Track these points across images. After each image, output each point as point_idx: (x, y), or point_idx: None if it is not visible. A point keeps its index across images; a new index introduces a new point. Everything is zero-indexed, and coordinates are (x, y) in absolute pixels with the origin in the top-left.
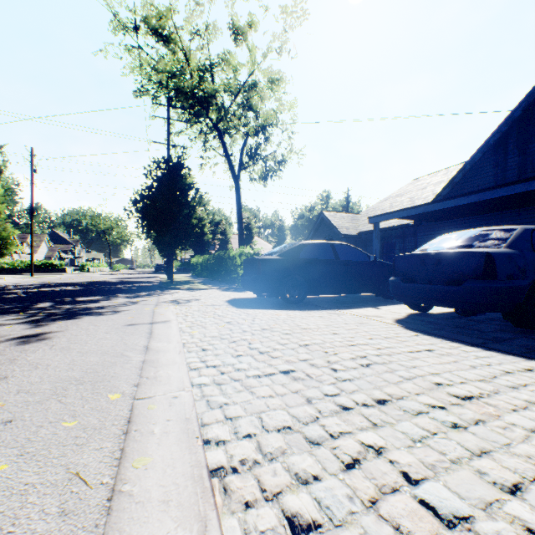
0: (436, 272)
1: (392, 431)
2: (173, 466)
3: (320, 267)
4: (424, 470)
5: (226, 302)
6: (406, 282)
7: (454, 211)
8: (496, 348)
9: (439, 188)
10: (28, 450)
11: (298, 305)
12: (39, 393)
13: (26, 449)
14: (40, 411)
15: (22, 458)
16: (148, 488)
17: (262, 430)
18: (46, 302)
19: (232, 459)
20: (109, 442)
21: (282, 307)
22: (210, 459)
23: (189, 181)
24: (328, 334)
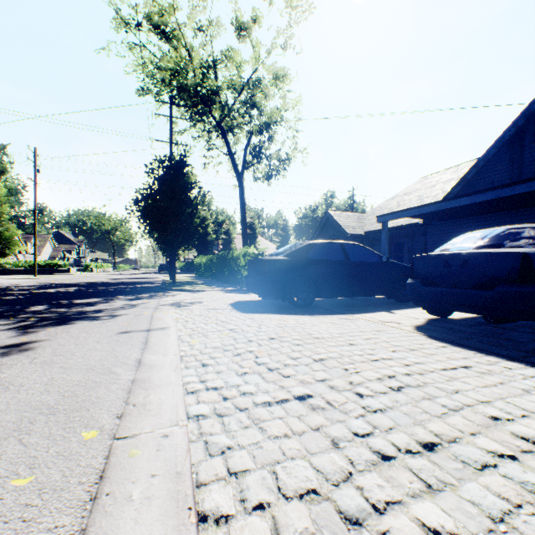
0: (462, 275)
1: (458, 501)
2: None
3: (329, 269)
4: None
5: (229, 305)
6: (426, 285)
7: (467, 210)
8: None
9: (449, 186)
10: None
11: (306, 309)
12: None
13: None
14: None
15: None
16: None
17: (277, 495)
18: (41, 304)
19: None
20: (67, 516)
21: (289, 311)
22: None
23: (191, 180)
24: (345, 345)
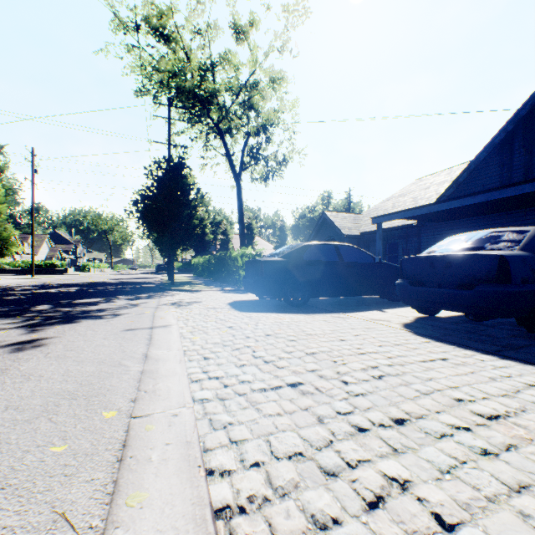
0: (446, 276)
1: (416, 459)
2: (172, 505)
3: (324, 269)
4: (458, 511)
5: (227, 304)
6: (414, 285)
7: (459, 212)
8: (512, 356)
9: (442, 188)
10: (11, 483)
11: (302, 308)
12: (29, 409)
13: (8, 480)
14: (28, 432)
15: (3, 493)
16: (143, 534)
17: (270, 457)
18: (45, 304)
19: (239, 495)
20: (101, 472)
21: (285, 310)
22: (213, 495)
23: (190, 181)
24: (335, 341)
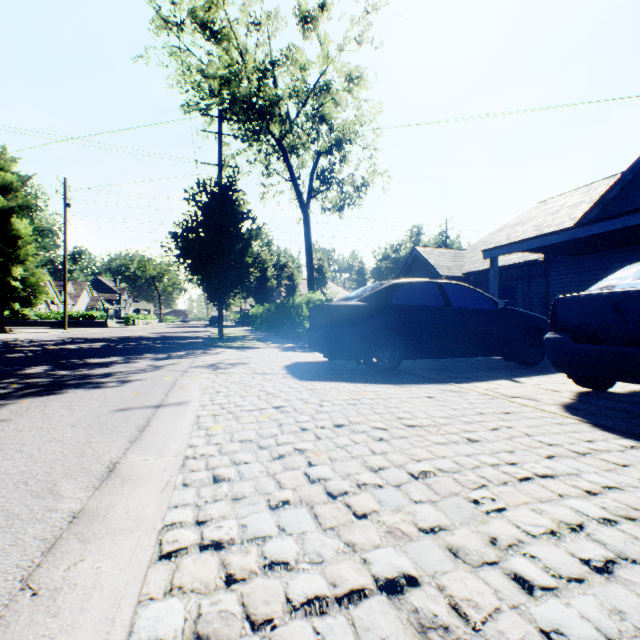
0: None
1: None
2: None
3: (423, 318)
4: None
5: (283, 368)
6: (580, 341)
7: (610, 239)
8: None
9: (578, 211)
10: None
11: (390, 374)
12: None
13: None
14: None
15: None
16: None
17: None
18: (44, 365)
19: None
20: None
21: (366, 377)
22: None
23: (242, 208)
24: (461, 443)
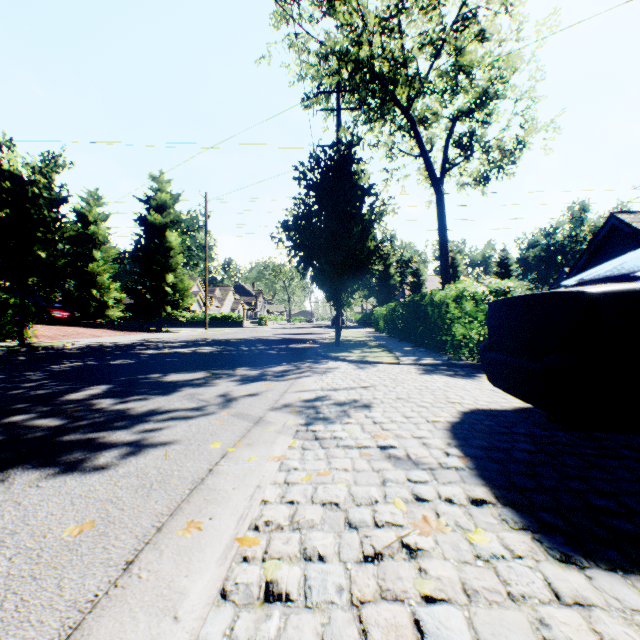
0: None
1: None
2: None
3: None
4: None
5: (447, 439)
6: None
7: None
8: None
9: None
10: None
11: None
12: None
13: None
14: None
15: None
16: None
17: None
18: (112, 382)
19: None
20: None
21: None
22: None
23: (362, 181)
24: None
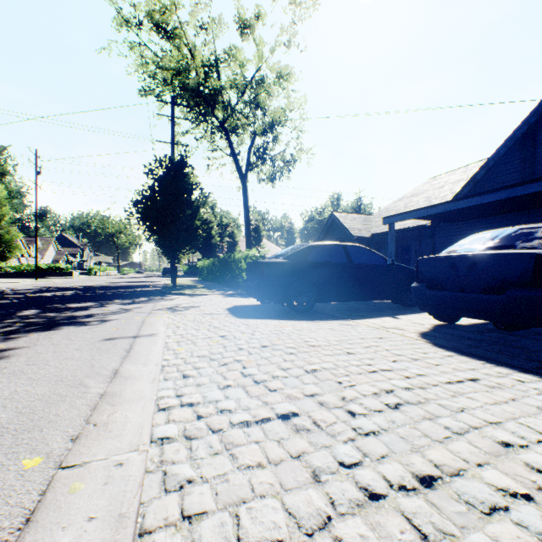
0: (470, 278)
1: None
2: None
3: (331, 272)
4: None
5: (226, 310)
6: (432, 289)
7: (476, 211)
8: None
9: (458, 187)
10: None
11: (307, 314)
12: None
13: None
14: None
15: None
16: None
17: None
18: (33, 309)
19: None
20: None
21: (288, 316)
22: None
23: (192, 181)
24: (342, 354)
